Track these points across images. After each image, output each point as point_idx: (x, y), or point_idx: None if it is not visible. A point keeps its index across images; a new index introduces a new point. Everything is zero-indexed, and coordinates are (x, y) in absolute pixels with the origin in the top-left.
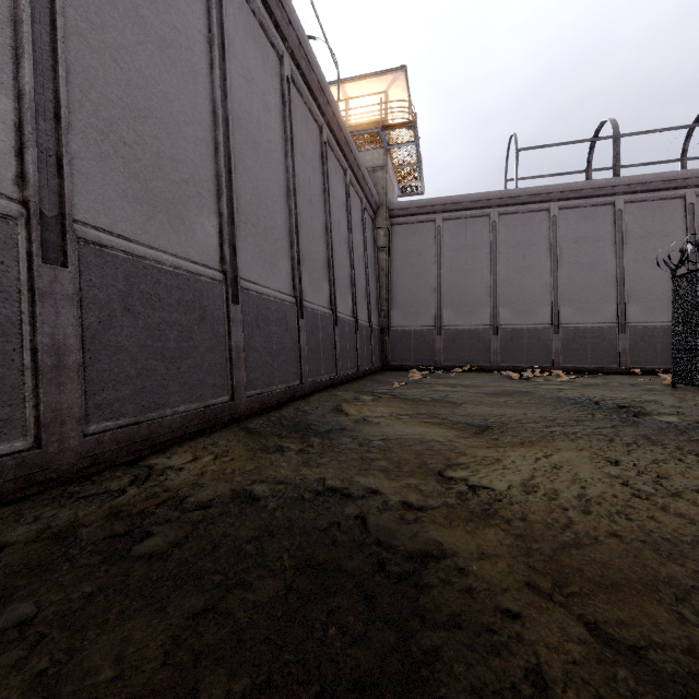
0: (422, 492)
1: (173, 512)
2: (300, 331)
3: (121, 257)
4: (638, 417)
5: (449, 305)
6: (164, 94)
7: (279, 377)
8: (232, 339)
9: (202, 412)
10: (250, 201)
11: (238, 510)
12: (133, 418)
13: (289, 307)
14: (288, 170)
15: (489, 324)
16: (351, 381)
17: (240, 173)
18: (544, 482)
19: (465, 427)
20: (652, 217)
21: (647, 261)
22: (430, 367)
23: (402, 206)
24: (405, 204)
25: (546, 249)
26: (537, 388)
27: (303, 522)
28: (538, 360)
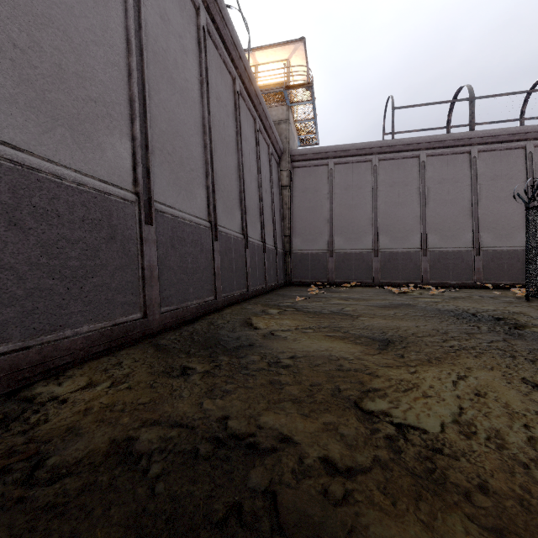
0: (343, 438)
1: (12, 490)
2: (215, 252)
3: (6, 166)
4: (520, 330)
5: (339, 233)
6: (68, 7)
7: (194, 293)
8: (144, 258)
9: (109, 331)
10: (166, 131)
11: (106, 482)
12: (20, 343)
13: (205, 230)
14: (204, 109)
15: (371, 248)
16: (260, 295)
17: (156, 103)
18: (478, 418)
19: (368, 342)
20: (500, 163)
21: (496, 198)
22: (324, 283)
23: (301, 153)
24: (304, 151)
25: (417, 188)
26: (416, 301)
27: (190, 507)
28: (411, 277)
